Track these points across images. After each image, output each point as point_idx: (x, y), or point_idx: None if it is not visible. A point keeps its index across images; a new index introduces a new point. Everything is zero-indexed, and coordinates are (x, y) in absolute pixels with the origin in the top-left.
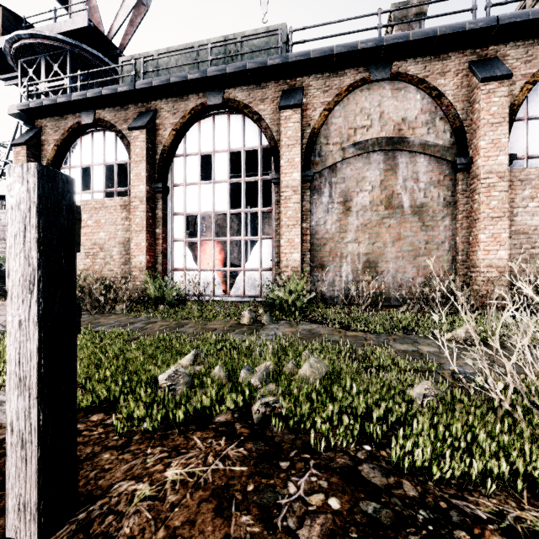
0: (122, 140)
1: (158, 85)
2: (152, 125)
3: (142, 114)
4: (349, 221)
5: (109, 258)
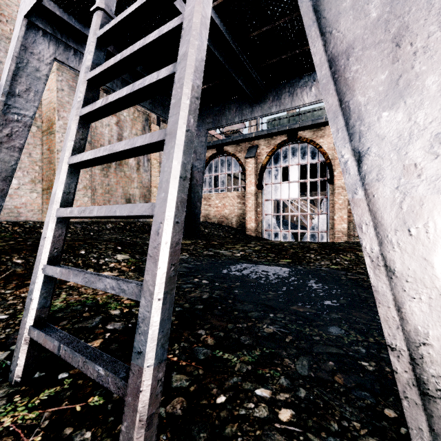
0: None
1: None
2: None
3: None
4: None
5: None
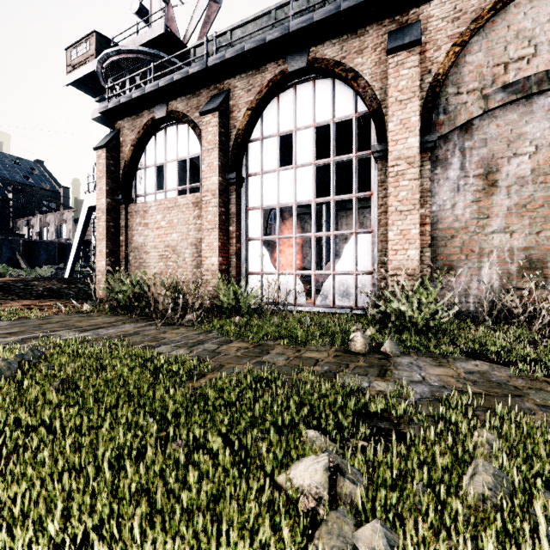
0: (194, 130)
1: (232, 57)
2: (225, 107)
3: (215, 97)
4: (495, 202)
5: (182, 260)
